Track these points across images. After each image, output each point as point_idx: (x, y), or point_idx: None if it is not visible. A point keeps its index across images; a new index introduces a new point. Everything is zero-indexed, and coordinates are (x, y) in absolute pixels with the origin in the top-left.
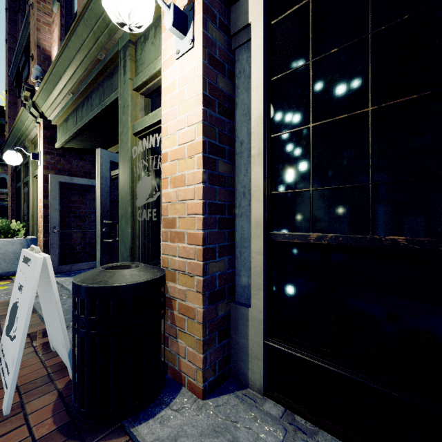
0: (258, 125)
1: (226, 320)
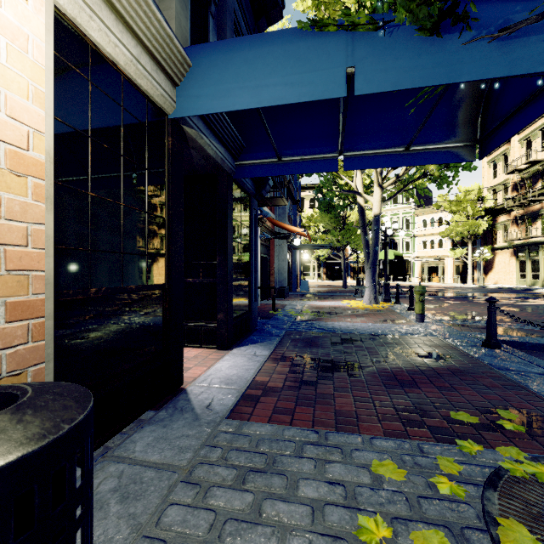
0: (48, 162)
1: None
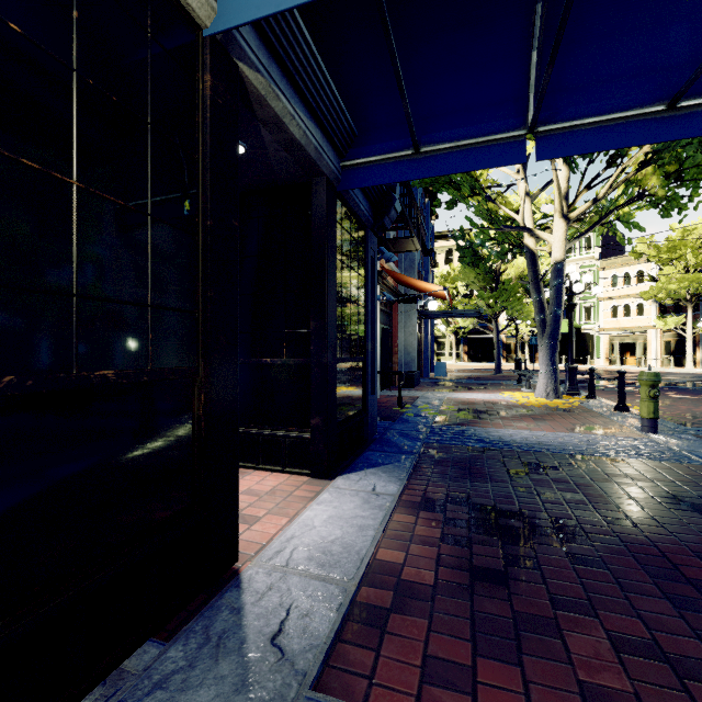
0: None
1: None
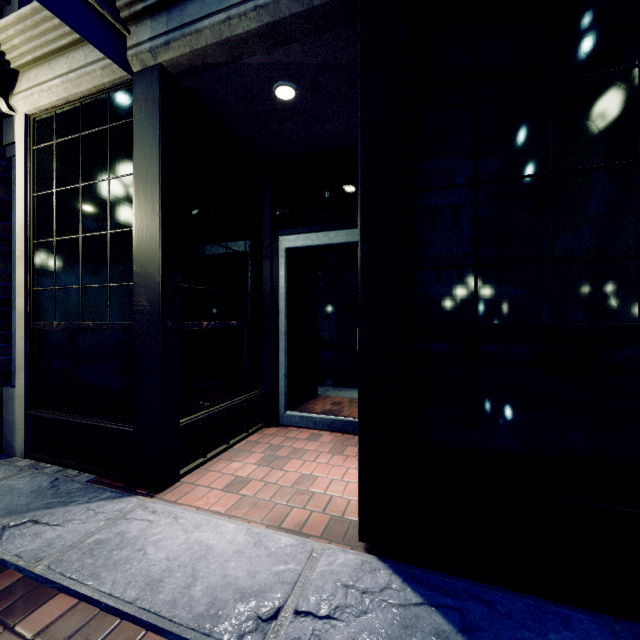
0: (21, 231)
1: None
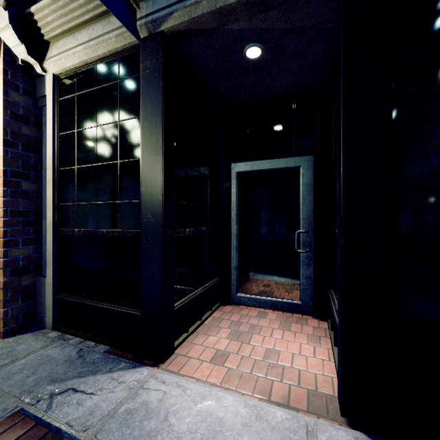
0: (50, 161)
1: (32, 287)
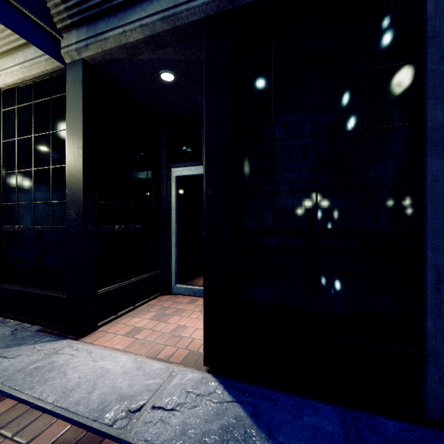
0: None
1: None
